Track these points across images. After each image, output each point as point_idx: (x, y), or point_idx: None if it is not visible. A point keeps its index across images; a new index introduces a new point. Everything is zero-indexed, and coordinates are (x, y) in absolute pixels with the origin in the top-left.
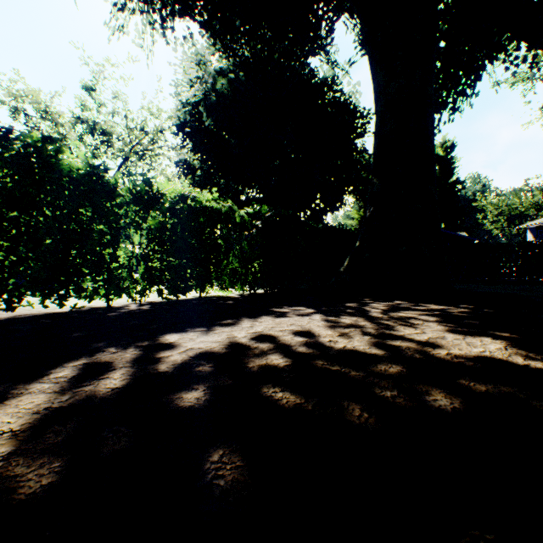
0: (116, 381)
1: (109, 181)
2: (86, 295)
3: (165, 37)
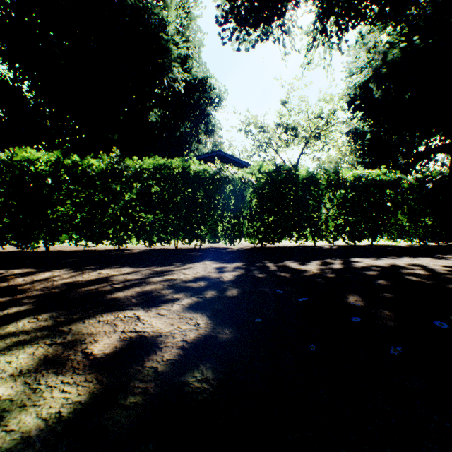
0: (338, 266)
1: (316, 179)
2: (305, 238)
3: (339, 50)
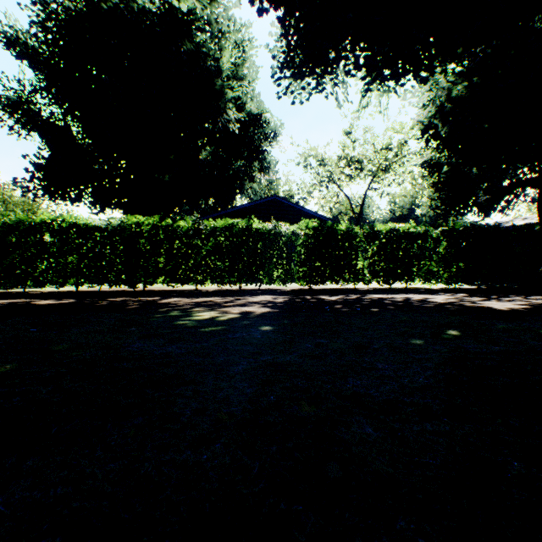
0: (352, 298)
1: (354, 232)
2: (345, 281)
3: (396, 94)
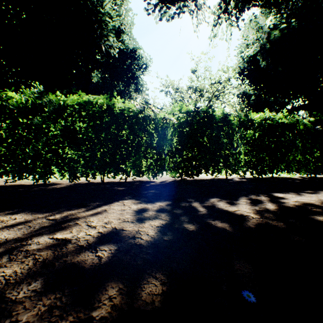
0: (272, 206)
1: (230, 119)
2: (219, 172)
3: (237, 27)
